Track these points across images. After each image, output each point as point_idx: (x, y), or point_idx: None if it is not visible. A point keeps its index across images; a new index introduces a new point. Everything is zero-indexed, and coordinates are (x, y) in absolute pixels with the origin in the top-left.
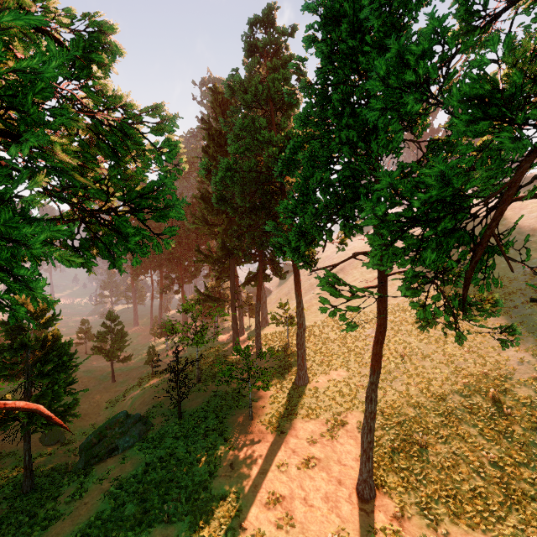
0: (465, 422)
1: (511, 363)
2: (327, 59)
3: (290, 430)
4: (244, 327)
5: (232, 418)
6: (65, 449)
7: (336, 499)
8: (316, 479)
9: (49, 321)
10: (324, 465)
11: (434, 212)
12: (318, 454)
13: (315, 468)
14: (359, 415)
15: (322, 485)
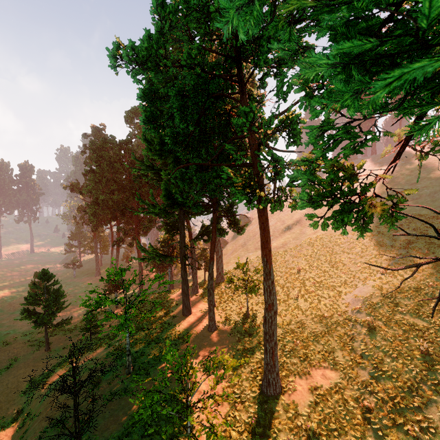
0: None
1: None
2: None
3: None
4: (200, 281)
5: None
6: None
7: None
8: None
9: None
10: None
11: None
12: None
13: None
14: None
15: None
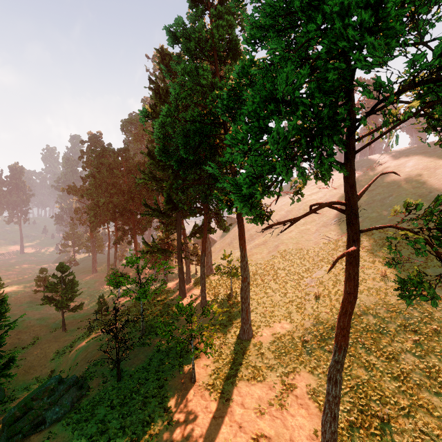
0: (425, 389)
1: None
2: None
3: (236, 397)
4: (191, 274)
5: (173, 379)
6: (1, 409)
7: None
8: None
9: None
10: None
11: None
12: (267, 430)
13: None
14: (307, 376)
15: None
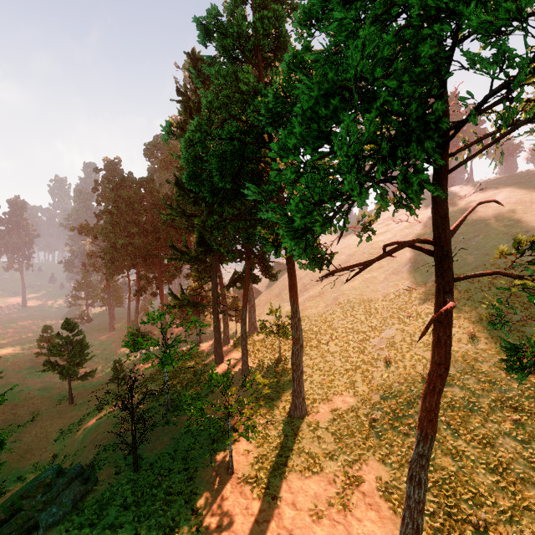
0: (531, 485)
1: None
2: None
3: (285, 494)
4: (230, 333)
5: (205, 470)
6: None
7: None
8: None
9: None
10: None
11: None
12: None
13: None
14: (377, 466)
15: None
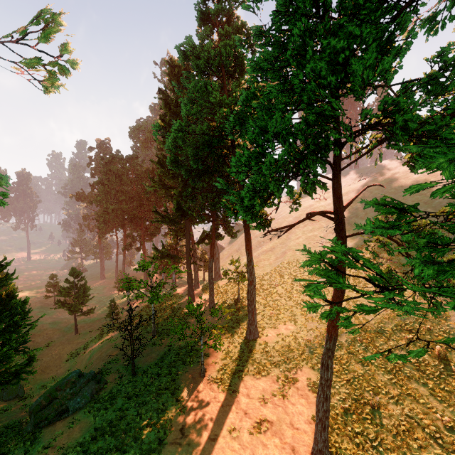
0: (414, 380)
1: (452, 319)
2: None
3: (242, 389)
4: (199, 280)
5: (184, 375)
6: (22, 404)
7: None
8: (269, 446)
9: (2, 281)
10: (276, 429)
11: None
12: (270, 416)
13: (268, 433)
14: (308, 371)
15: (275, 454)
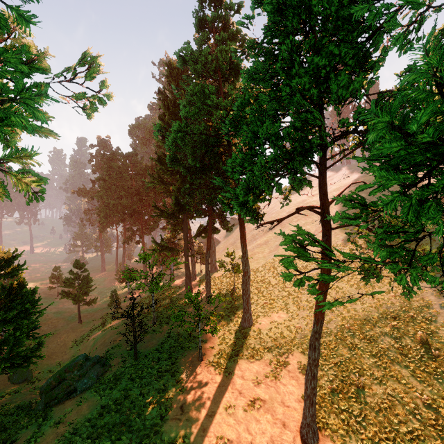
0: (397, 363)
1: (434, 307)
2: (275, 13)
3: (237, 371)
4: (196, 272)
5: (183, 359)
6: (31, 387)
7: (282, 443)
8: (262, 422)
9: (13, 271)
10: (269, 406)
11: (443, 146)
12: (263, 395)
13: (261, 410)
14: (299, 356)
15: (268, 428)
